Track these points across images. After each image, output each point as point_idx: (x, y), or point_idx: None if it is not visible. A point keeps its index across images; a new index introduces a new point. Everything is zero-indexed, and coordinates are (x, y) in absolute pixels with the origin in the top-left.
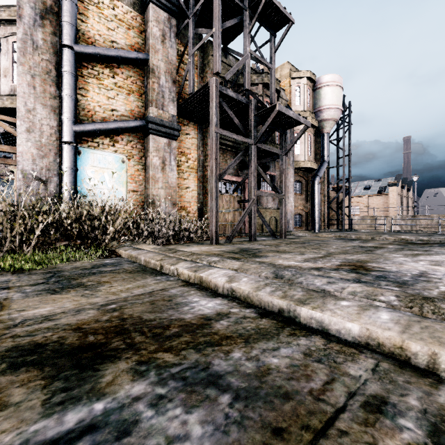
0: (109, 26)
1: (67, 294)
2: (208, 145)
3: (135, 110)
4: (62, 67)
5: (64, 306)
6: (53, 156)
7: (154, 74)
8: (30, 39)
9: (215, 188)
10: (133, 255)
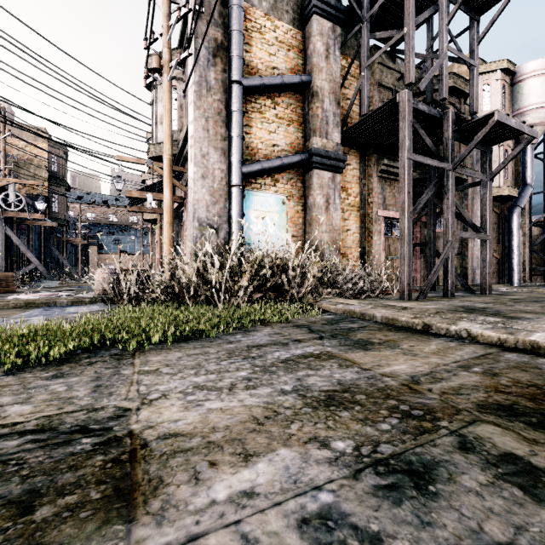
0: (270, 51)
1: (383, 351)
2: (373, 176)
3: (294, 143)
4: (232, 105)
5: (415, 364)
6: (223, 202)
7: (317, 98)
8: (205, 80)
9: (408, 229)
10: (356, 310)
